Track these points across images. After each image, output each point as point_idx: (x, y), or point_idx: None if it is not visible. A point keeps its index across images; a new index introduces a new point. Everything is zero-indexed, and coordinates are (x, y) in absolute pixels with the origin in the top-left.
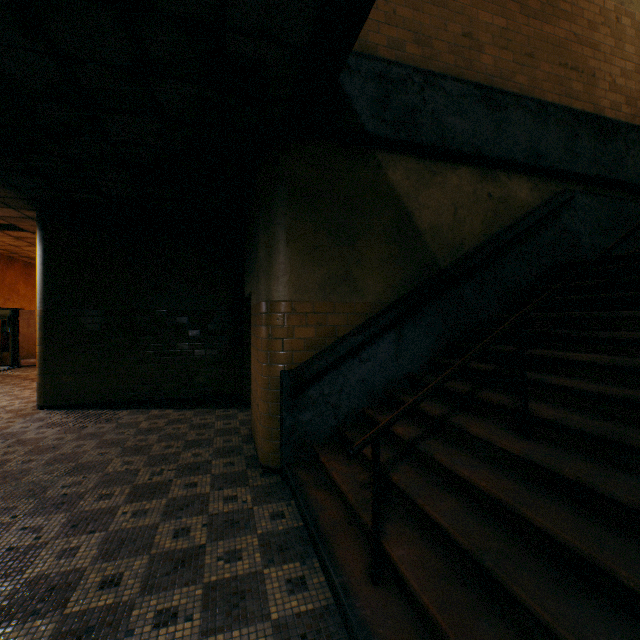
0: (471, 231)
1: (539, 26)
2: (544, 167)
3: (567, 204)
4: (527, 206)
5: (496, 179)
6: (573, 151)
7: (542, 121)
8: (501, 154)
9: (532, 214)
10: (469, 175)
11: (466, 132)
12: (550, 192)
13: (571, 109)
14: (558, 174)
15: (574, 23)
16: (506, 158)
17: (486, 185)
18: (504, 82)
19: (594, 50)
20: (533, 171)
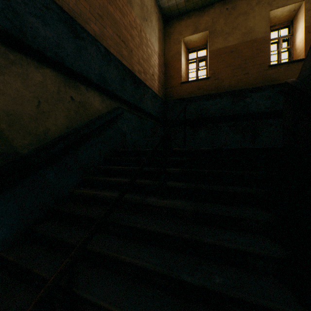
0: (56, 123)
1: (106, 3)
2: (109, 90)
3: (120, 115)
4: (99, 112)
5: (78, 88)
6: (123, 86)
7: (108, 61)
8: (81, 71)
9: (102, 118)
10: (54, 77)
11: (49, 39)
12: (112, 106)
13: (122, 63)
14: (116, 97)
15: (124, 17)
16: (85, 75)
17: (70, 90)
18: (84, 22)
19: (132, 39)
20: (103, 91)
